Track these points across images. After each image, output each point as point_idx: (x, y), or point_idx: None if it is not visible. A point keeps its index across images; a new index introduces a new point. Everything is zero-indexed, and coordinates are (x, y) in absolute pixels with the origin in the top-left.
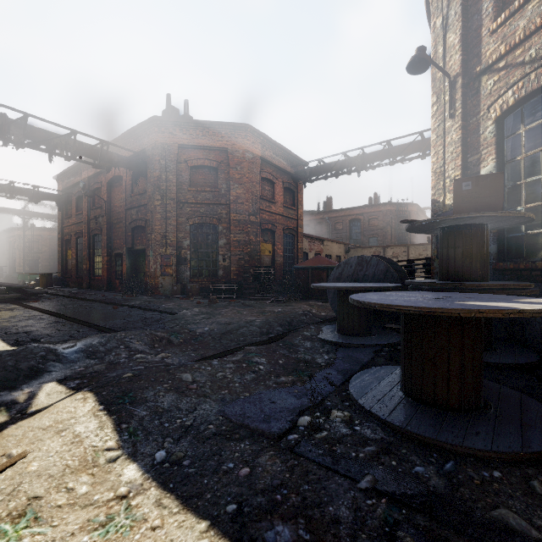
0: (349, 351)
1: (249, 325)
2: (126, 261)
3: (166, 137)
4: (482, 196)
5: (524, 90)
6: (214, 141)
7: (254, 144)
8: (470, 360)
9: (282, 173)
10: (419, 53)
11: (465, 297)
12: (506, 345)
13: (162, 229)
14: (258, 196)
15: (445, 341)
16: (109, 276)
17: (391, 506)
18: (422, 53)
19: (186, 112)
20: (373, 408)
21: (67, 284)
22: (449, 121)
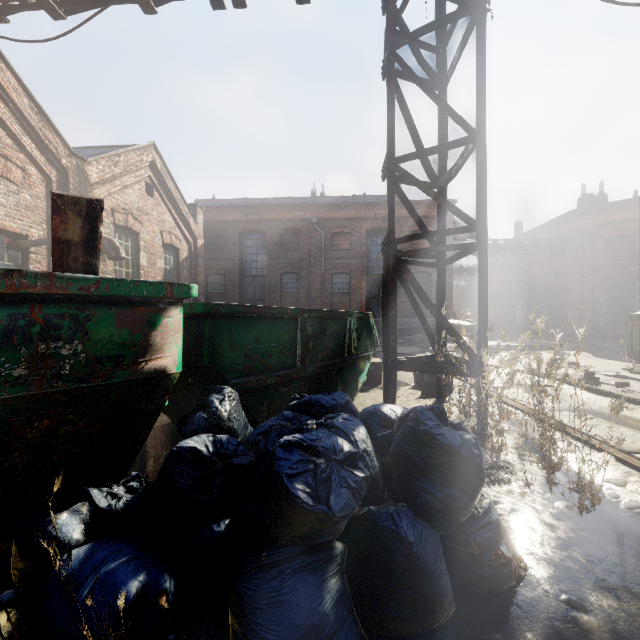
0: None
1: None
2: (545, 313)
3: (582, 222)
4: None
5: None
6: (631, 214)
7: None
8: None
9: None
10: None
11: None
12: None
13: (578, 291)
14: None
15: None
16: (528, 324)
17: None
18: None
19: (600, 191)
20: None
21: None
22: None
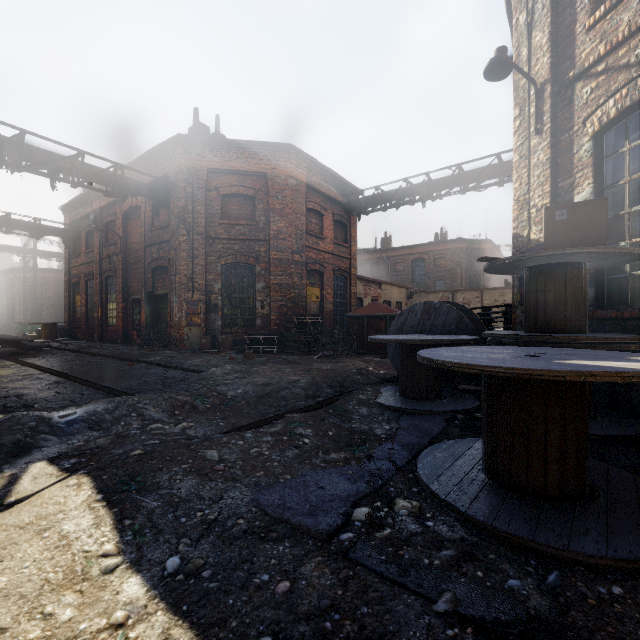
0: (415, 420)
1: (292, 387)
2: (145, 308)
3: (193, 160)
4: (580, 227)
5: (629, 98)
6: (251, 165)
7: (298, 168)
8: (573, 435)
9: (332, 203)
10: (499, 55)
11: (564, 354)
12: (607, 411)
13: (188, 270)
14: (304, 231)
15: (542, 411)
16: (125, 326)
17: (480, 639)
18: (502, 55)
19: (217, 130)
20: (448, 496)
21: (75, 335)
22: (535, 138)
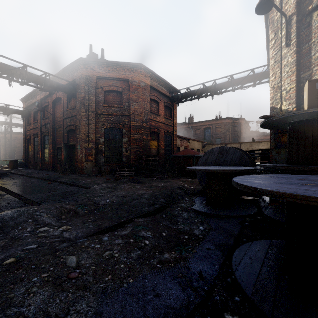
0: (219, 222)
1: (140, 198)
2: (64, 152)
3: (88, 71)
4: None
5: None
6: (120, 75)
7: (146, 77)
8: None
9: (163, 96)
10: None
11: None
12: None
13: (86, 131)
14: (148, 111)
15: None
16: (53, 162)
17: None
18: None
19: (102, 56)
20: (273, 314)
21: (28, 166)
22: (285, 49)
